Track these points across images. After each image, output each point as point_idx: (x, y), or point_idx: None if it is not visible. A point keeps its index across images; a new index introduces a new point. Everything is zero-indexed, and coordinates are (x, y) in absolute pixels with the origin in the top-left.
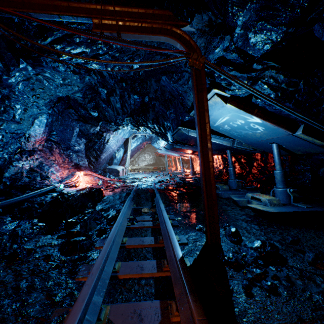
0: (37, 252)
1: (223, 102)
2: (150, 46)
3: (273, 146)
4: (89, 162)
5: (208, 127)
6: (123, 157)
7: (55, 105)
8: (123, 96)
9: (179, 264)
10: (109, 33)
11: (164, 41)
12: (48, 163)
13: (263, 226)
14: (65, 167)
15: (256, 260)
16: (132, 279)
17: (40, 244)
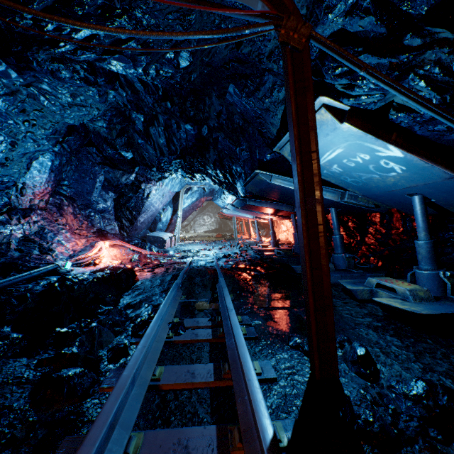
0: None
1: (335, 120)
2: (205, 2)
3: (415, 200)
4: (120, 227)
5: (316, 159)
6: (172, 219)
7: (64, 139)
8: (169, 127)
9: None
10: None
11: None
12: (54, 228)
13: (407, 339)
14: (81, 234)
15: (425, 429)
16: None
17: None
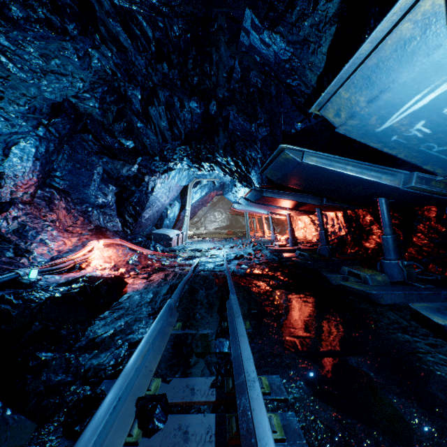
0: None
1: None
2: None
3: None
4: (123, 223)
5: None
6: (180, 215)
7: (50, 122)
8: (171, 106)
9: None
10: None
11: None
12: (38, 225)
13: None
14: (75, 232)
15: None
16: None
17: None
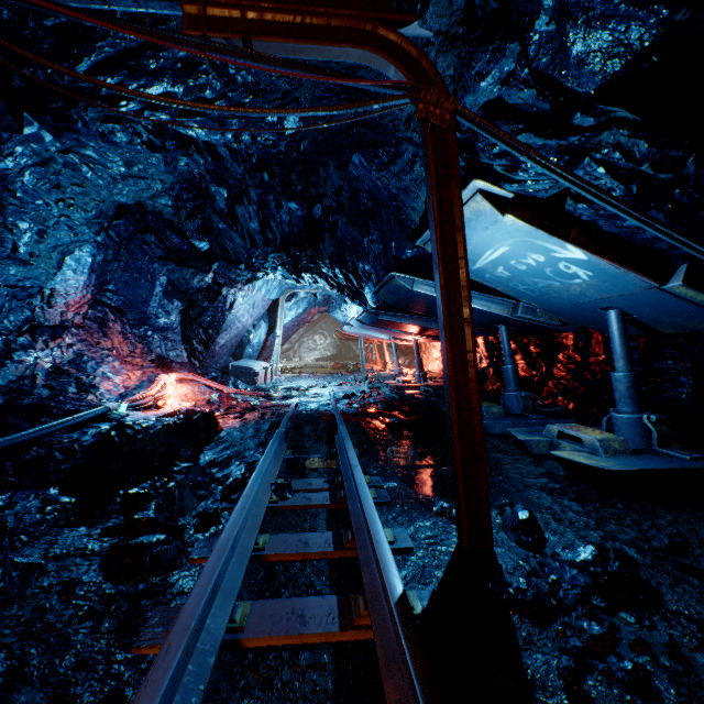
0: (47, 572)
1: (495, 211)
2: (322, 70)
3: (610, 316)
4: (190, 352)
5: (465, 268)
6: (267, 341)
7: (111, 224)
8: (265, 206)
9: (398, 617)
10: (223, 39)
11: (357, 62)
12: (96, 354)
13: (591, 504)
14: (134, 363)
15: (586, 597)
16: (278, 649)
17: (57, 551)
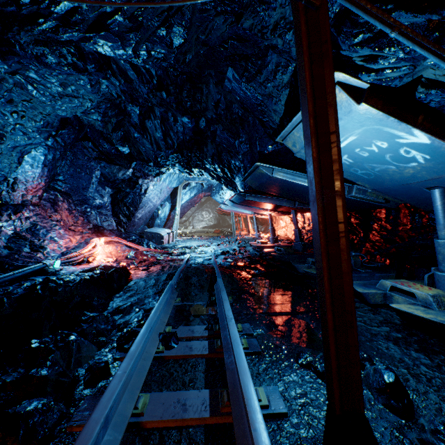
0: None
1: (351, 101)
2: None
3: (435, 194)
4: (118, 222)
5: (336, 142)
6: (170, 215)
7: (58, 133)
8: (166, 120)
9: None
10: None
11: None
12: (47, 224)
13: (437, 356)
14: (76, 230)
15: None
16: None
17: None
